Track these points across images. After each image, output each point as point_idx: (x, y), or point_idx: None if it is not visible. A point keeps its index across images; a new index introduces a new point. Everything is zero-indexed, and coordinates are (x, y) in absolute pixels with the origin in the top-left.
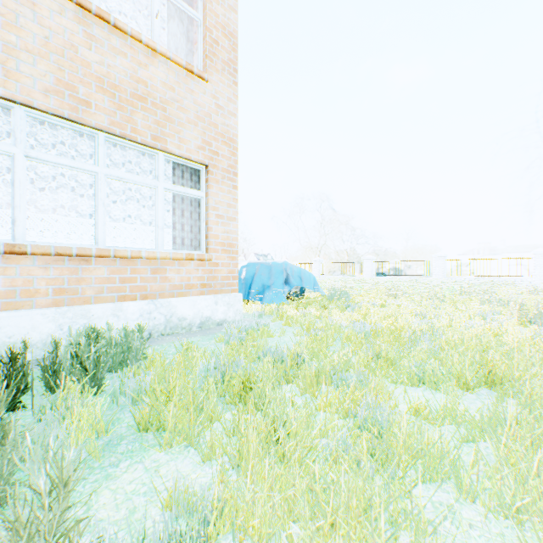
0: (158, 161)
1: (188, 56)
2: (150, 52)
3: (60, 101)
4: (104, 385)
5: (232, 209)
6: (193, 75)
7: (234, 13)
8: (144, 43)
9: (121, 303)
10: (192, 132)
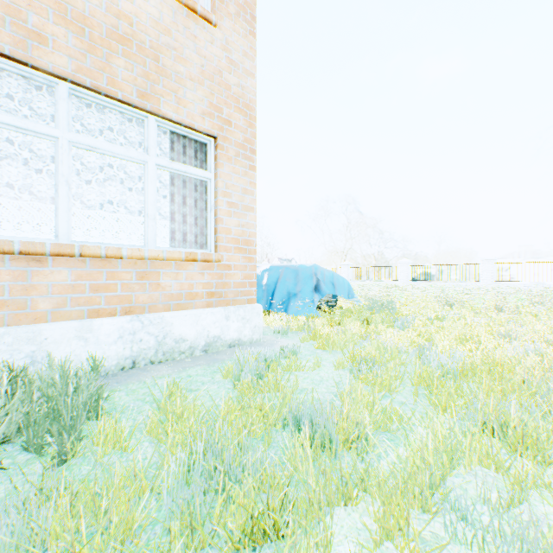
0: (147, 128)
1: None
2: None
3: None
4: None
5: (248, 195)
6: (196, 17)
7: None
8: None
9: (91, 320)
10: (195, 92)
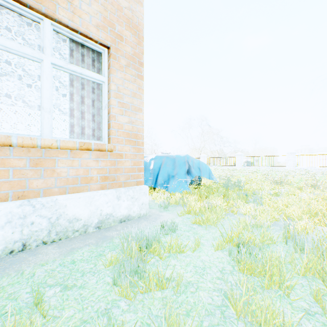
0: (43, 29)
1: None
2: None
3: None
4: None
5: (137, 99)
6: None
7: None
8: None
9: None
10: (90, 7)
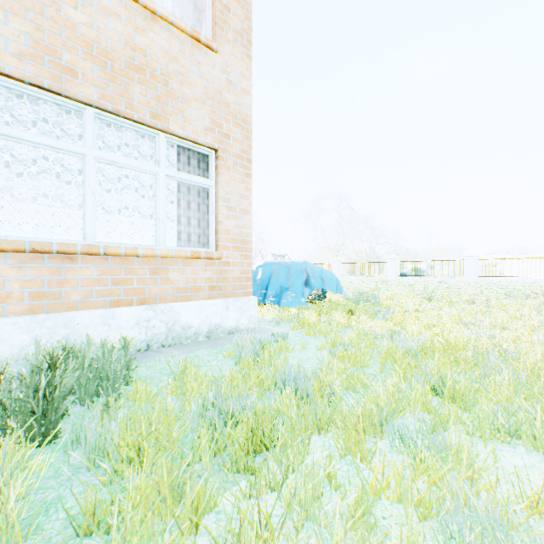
0: (158, 143)
1: (196, 27)
2: (149, 15)
3: (38, 67)
4: (50, 437)
5: (245, 200)
6: (199, 45)
7: None
8: (141, 3)
9: (113, 309)
10: (198, 111)
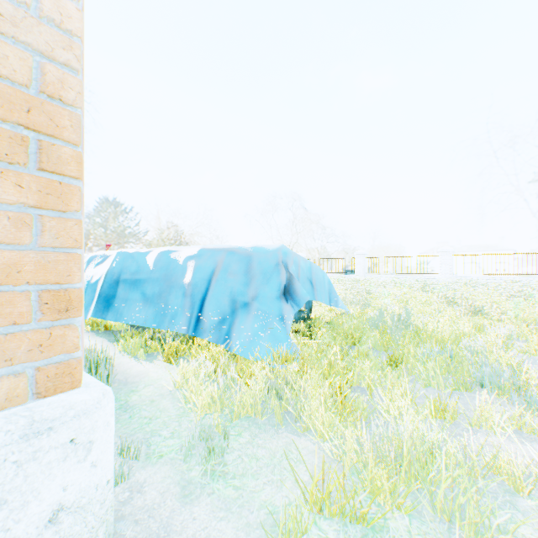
0: None
1: None
2: None
3: None
4: None
5: None
6: None
7: None
8: None
9: None
10: None
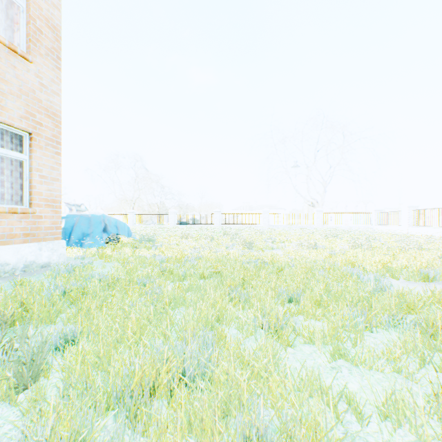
0: None
1: (8, 31)
2: None
3: None
4: None
5: (55, 171)
6: (16, 54)
7: (58, 11)
8: None
9: None
10: (14, 102)
